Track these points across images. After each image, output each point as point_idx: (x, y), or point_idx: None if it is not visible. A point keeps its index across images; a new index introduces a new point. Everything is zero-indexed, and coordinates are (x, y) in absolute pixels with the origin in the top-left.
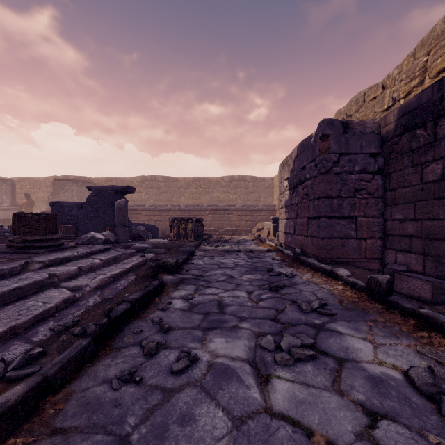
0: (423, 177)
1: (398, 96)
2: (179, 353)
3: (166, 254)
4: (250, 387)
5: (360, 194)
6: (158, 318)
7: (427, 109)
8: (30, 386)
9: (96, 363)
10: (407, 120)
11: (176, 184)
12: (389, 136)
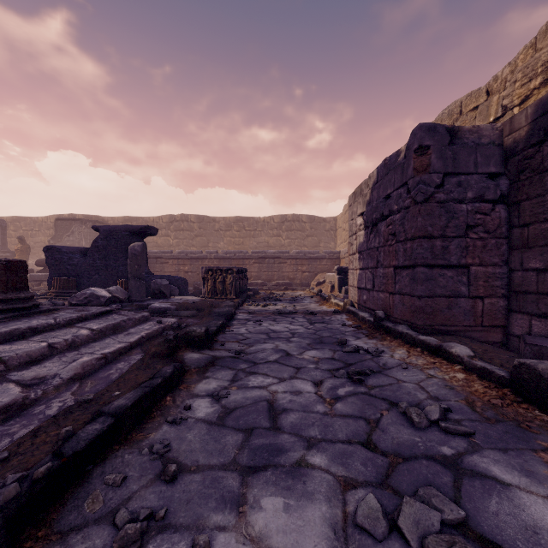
0: None
1: (510, 104)
2: (189, 546)
3: (195, 318)
4: None
5: (474, 232)
6: (162, 442)
7: None
8: None
9: None
10: None
11: (214, 225)
12: (517, 147)
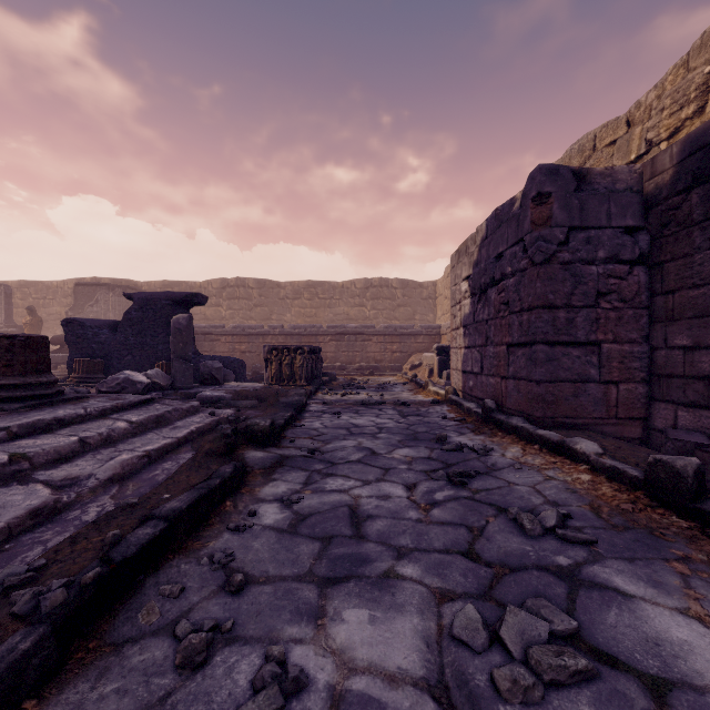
0: None
1: (656, 137)
2: (262, 659)
3: (256, 410)
4: None
5: (607, 301)
6: (224, 551)
7: None
8: None
9: (50, 697)
10: (699, 162)
11: (278, 292)
12: (660, 195)
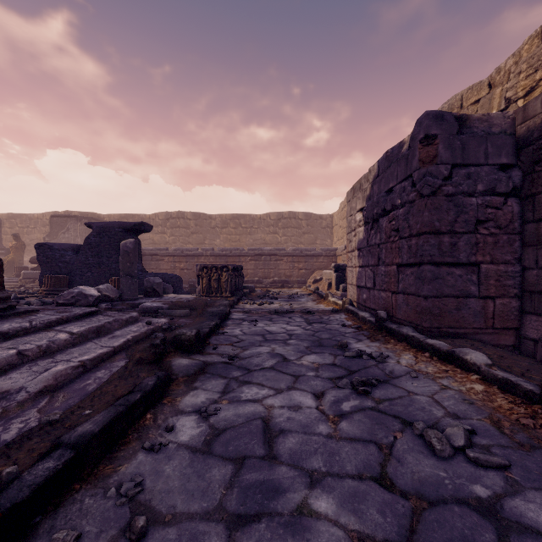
0: None
1: (514, 96)
2: None
3: (188, 318)
4: None
5: (485, 228)
6: (134, 478)
7: None
8: None
9: None
10: None
11: (210, 222)
12: (532, 136)
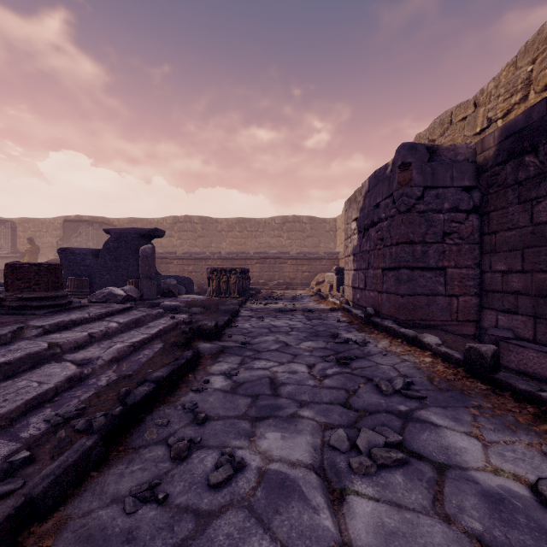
0: (534, 217)
1: (494, 116)
2: (219, 455)
3: (203, 315)
4: (319, 510)
5: (450, 238)
6: (191, 402)
7: (539, 129)
8: (4, 515)
9: (104, 471)
10: (511, 144)
11: (216, 226)
12: (487, 165)
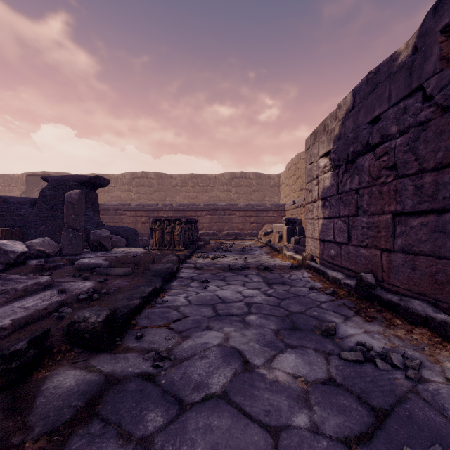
0: None
1: None
2: None
3: (126, 278)
4: None
5: None
6: None
7: None
8: None
9: None
10: None
11: (171, 182)
12: None
